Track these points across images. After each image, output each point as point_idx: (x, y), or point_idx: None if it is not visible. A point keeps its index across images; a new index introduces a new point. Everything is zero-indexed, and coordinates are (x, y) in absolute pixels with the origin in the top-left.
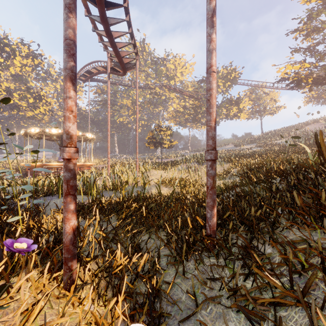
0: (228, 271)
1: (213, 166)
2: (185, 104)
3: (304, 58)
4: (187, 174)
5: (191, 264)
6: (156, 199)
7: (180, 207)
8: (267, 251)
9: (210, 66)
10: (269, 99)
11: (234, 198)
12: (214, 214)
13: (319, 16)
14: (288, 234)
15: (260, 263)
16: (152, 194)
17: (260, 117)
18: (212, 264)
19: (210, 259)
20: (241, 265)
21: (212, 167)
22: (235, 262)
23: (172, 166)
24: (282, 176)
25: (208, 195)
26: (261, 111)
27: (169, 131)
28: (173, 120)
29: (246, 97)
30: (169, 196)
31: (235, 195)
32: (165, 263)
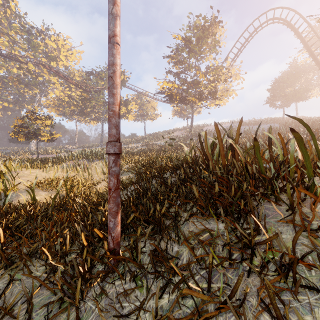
0: (139, 290)
1: (117, 162)
2: (71, 93)
3: (175, 79)
4: (74, 172)
5: (88, 300)
6: (27, 210)
7: (67, 215)
8: (174, 249)
9: (113, 34)
10: (150, 107)
11: (133, 197)
12: (118, 221)
13: (183, 52)
14: (188, 226)
15: (178, 272)
16: (19, 204)
17: (144, 120)
18: (120, 293)
19: (114, 281)
20: (152, 277)
21: (116, 163)
22: (144, 275)
23: (54, 164)
24: (172, 171)
25: (110, 199)
26: (145, 115)
27: (49, 121)
28: (56, 110)
29: (133, 101)
30: (49, 203)
31: (134, 193)
32: (42, 317)
